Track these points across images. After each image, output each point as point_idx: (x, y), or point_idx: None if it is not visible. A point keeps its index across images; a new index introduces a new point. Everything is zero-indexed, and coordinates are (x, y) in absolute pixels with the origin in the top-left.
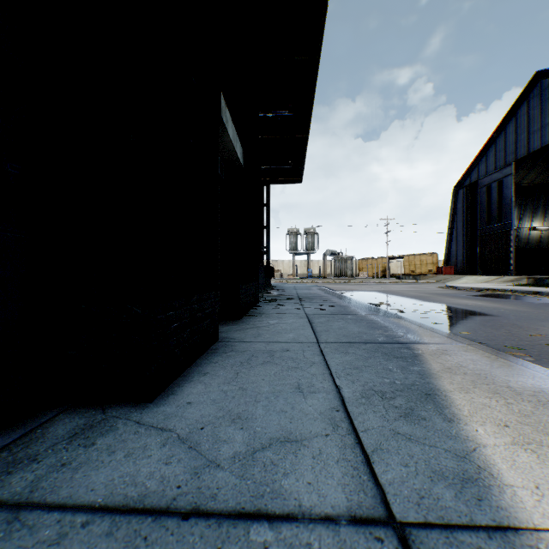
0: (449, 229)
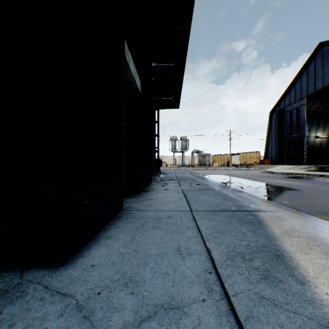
0: (267, 137)
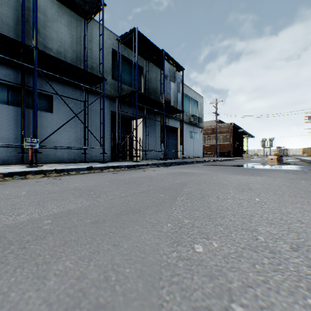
0: None
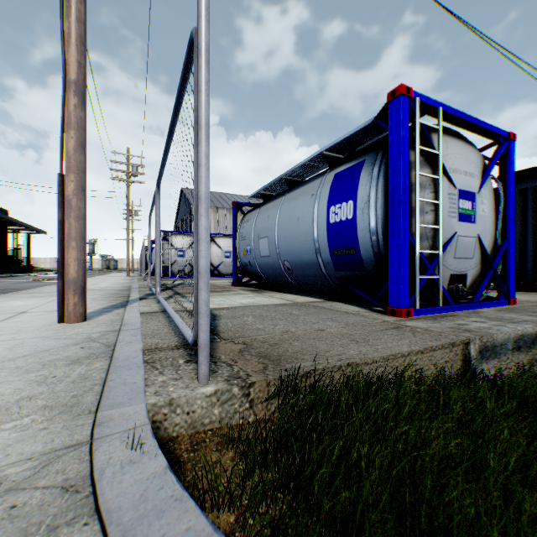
0: None
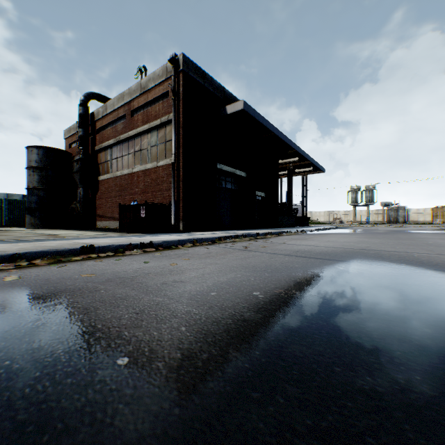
0: None
